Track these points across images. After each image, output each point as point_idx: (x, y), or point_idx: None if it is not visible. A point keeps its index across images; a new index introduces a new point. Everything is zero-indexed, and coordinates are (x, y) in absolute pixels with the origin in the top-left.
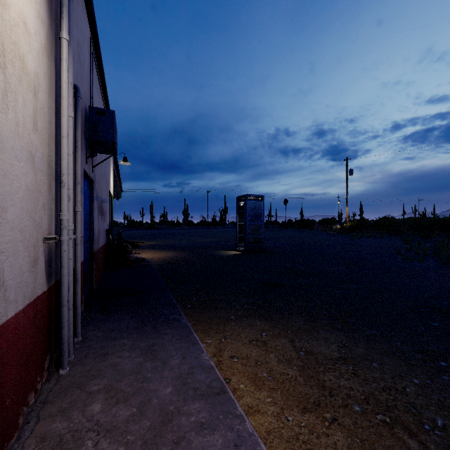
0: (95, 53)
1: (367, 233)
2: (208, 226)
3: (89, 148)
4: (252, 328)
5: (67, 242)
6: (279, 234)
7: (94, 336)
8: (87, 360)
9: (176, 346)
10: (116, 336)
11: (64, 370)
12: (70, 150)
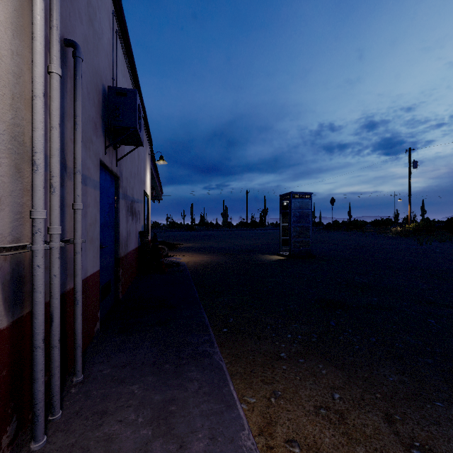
0: (121, 33)
1: (438, 236)
2: (247, 227)
3: (111, 138)
4: (316, 379)
5: (43, 253)
6: (326, 237)
7: (99, 374)
8: (76, 422)
9: (203, 408)
10: (126, 377)
11: (37, 444)
12: (55, 120)
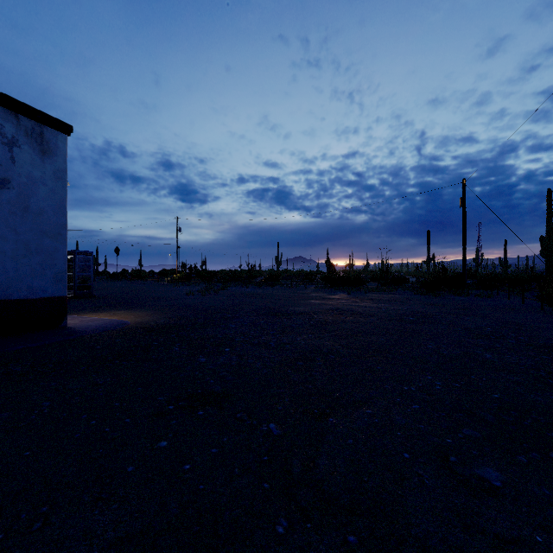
0: None
1: (189, 282)
2: None
3: None
4: (93, 313)
5: None
6: (108, 285)
7: None
8: None
9: None
10: None
11: None
12: None
